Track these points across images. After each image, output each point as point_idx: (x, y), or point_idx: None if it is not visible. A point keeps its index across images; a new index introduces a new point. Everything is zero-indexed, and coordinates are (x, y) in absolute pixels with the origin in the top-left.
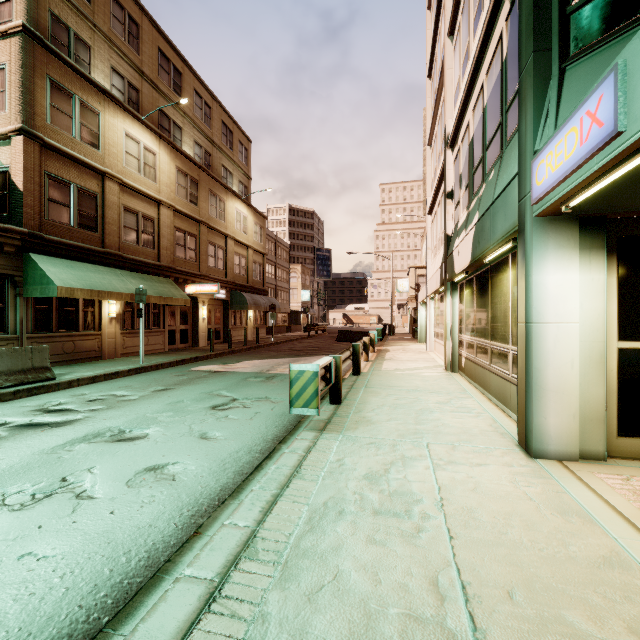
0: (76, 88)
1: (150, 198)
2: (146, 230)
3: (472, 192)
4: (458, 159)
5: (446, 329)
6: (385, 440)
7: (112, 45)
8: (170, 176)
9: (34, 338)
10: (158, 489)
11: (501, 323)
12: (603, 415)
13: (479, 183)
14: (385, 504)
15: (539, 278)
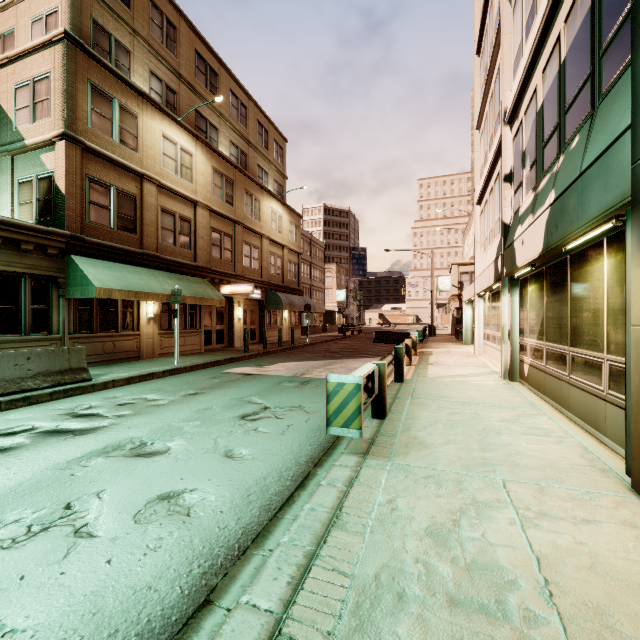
0: (116, 92)
1: (187, 199)
2: (183, 231)
3: (541, 169)
4: (519, 135)
5: (503, 331)
6: (446, 473)
7: (151, 49)
8: (206, 176)
9: (76, 338)
10: (168, 528)
11: (589, 325)
12: None
13: (553, 156)
14: (463, 585)
15: None
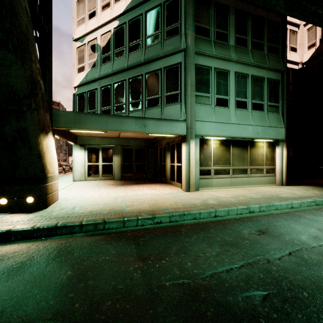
0: None
1: None
2: None
3: None
4: None
5: None
6: None
7: None
8: None
9: None
10: None
11: None
12: (84, 174)
13: None
14: None
15: (74, 153)
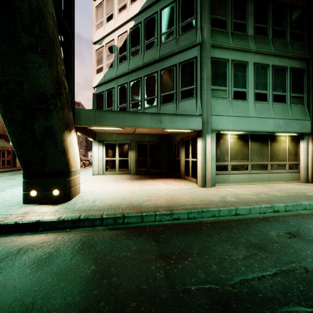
0: None
1: None
2: None
3: None
4: None
5: None
6: None
7: None
8: None
9: None
10: None
11: None
12: (102, 168)
13: None
14: None
15: (93, 149)
